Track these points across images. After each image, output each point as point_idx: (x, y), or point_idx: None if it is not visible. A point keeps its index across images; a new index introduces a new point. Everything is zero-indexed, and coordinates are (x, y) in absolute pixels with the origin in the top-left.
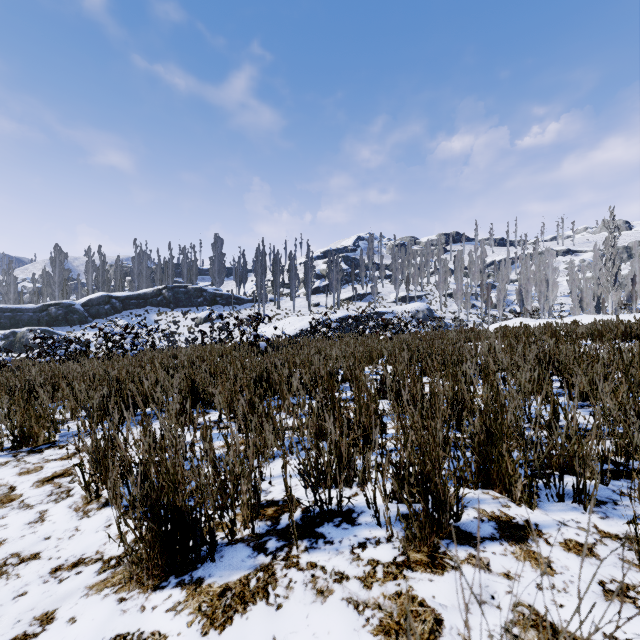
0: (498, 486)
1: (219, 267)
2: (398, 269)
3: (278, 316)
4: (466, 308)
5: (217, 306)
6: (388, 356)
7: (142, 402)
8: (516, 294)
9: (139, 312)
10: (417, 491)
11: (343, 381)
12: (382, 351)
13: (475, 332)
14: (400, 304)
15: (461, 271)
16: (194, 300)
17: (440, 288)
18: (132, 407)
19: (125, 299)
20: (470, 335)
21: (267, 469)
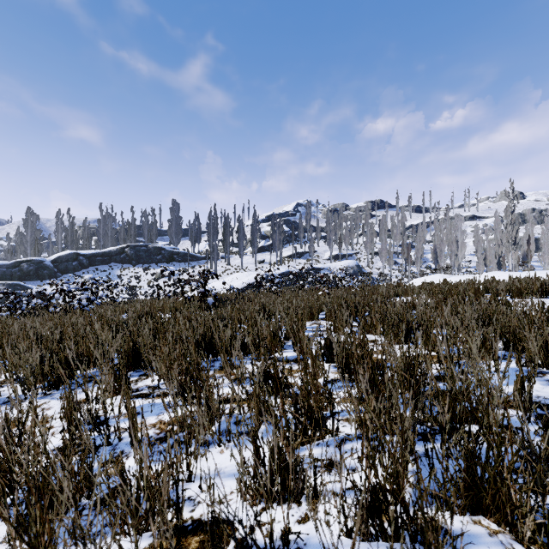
0: (491, 511)
1: (176, 228)
2: (332, 231)
3: (228, 271)
4: (389, 265)
5: (174, 263)
6: (327, 312)
7: (82, 364)
8: (431, 253)
9: (104, 268)
10: (389, 525)
11: (286, 339)
12: (321, 306)
13: (401, 287)
14: (333, 261)
15: (385, 233)
16: (154, 257)
17: (367, 247)
18: (70, 370)
19: (91, 256)
20: (398, 290)
21: (199, 463)
